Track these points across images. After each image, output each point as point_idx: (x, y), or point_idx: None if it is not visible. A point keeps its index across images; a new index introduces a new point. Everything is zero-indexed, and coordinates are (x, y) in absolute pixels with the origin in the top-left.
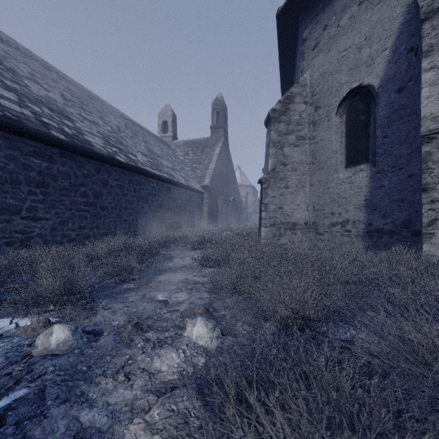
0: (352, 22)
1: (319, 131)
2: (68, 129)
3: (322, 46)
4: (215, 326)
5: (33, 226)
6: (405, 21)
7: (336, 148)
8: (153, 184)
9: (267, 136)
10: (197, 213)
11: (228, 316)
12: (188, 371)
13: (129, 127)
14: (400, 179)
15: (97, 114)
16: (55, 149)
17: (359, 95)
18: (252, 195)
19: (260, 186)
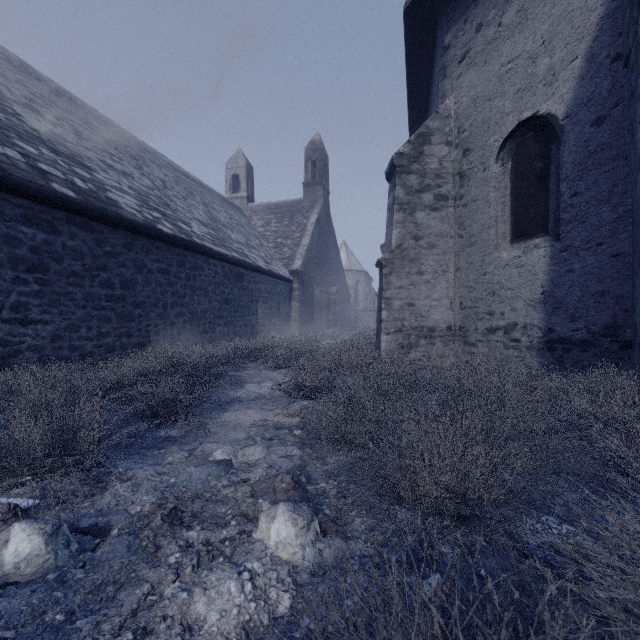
0: (521, 17)
1: (470, 187)
2: (81, 181)
3: (473, 57)
4: (311, 521)
5: (21, 333)
6: (608, 13)
7: (496, 213)
8: (217, 268)
9: (389, 195)
10: (284, 312)
11: (332, 493)
12: (258, 623)
13: (182, 182)
14: (600, 260)
15: (130, 161)
16: (59, 212)
17: (532, 130)
18: (365, 285)
19: (380, 271)
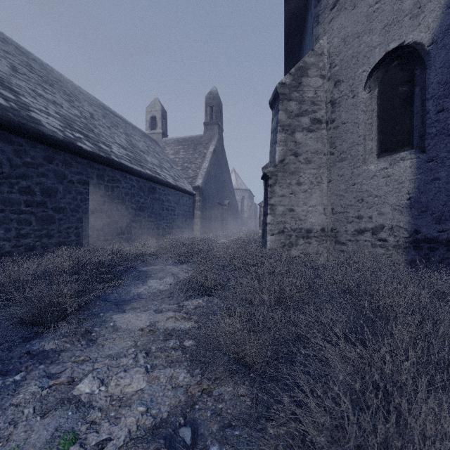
0: None
1: (341, 112)
2: (3, 100)
3: (344, 3)
4: None
5: None
6: None
7: (364, 132)
8: (133, 182)
9: (273, 120)
10: (188, 218)
11: None
12: None
13: (109, 117)
14: None
15: (63, 96)
16: None
17: (397, 59)
18: (248, 200)
19: (265, 182)
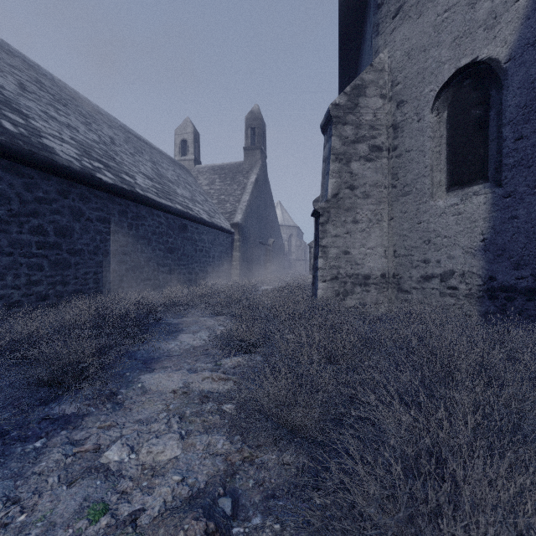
0: None
1: (404, 137)
2: (11, 125)
3: (408, 11)
4: None
5: None
6: None
7: (431, 162)
8: (160, 219)
9: (325, 147)
10: (226, 260)
11: None
12: None
13: (132, 142)
14: None
15: (78, 117)
16: None
17: (469, 77)
18: (297, 238)
19: (316, 220)
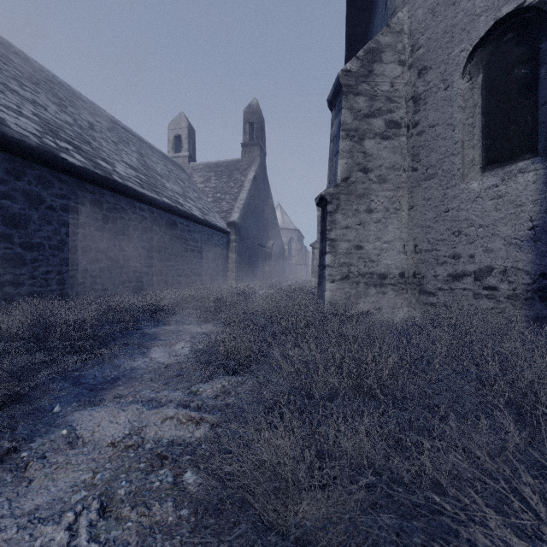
0: None
1: (428, 110)
2: None
3: None
4: None
5: None
6: None
7: (462, 137)
8: (144, 213)
9: (332, 124)
10: (221, 262)
11: None
12: None
13: (117, 132)
14: None
15: (51, 98)
16: None
17: (512, 30)
18: (297, 242)
19: (322, 210)
